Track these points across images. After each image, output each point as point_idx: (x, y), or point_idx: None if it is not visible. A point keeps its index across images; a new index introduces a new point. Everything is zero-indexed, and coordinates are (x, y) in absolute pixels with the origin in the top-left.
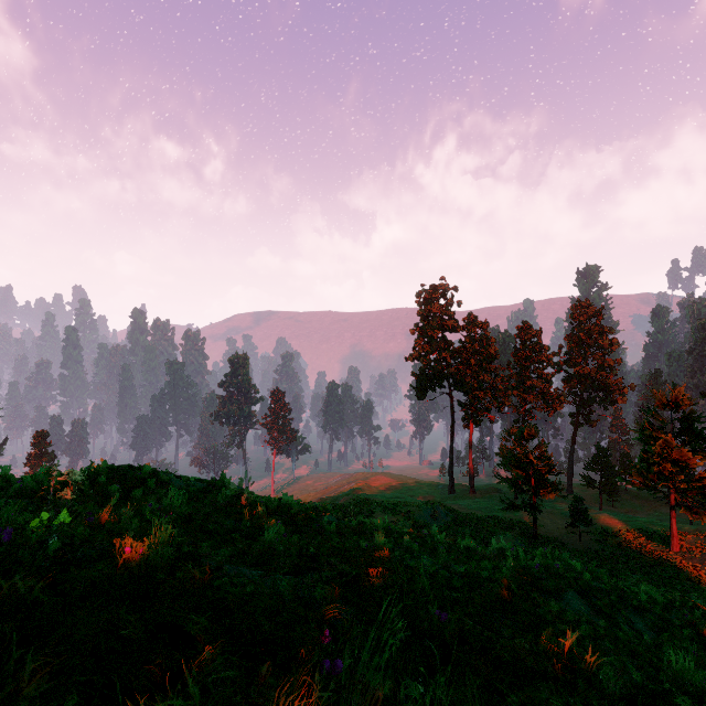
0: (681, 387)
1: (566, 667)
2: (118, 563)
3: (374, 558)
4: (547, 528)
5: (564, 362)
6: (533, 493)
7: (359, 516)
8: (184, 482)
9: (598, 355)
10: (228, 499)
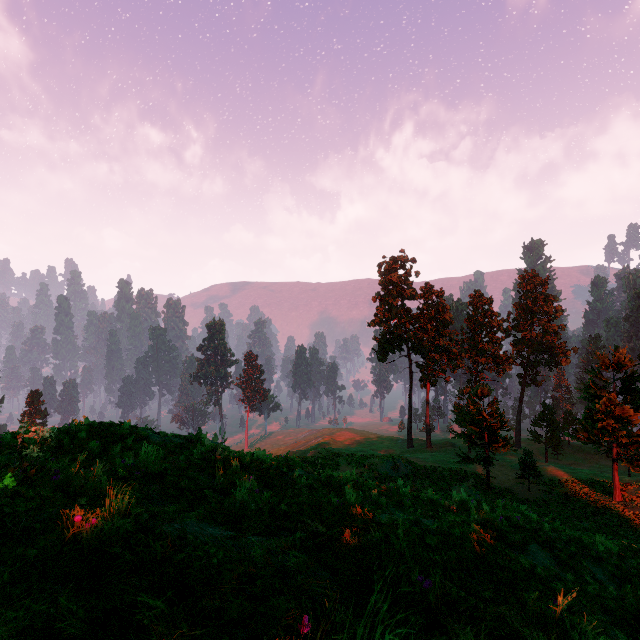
0: (622, 350)
1: (559, 638)
2: (67, 532)
3: (347, 515)
4: (499, 480)
5: (512, 327)
6: (486, 447)
7: (326, 469)
8: (162, 438)
9: (543, 321)
10: (203, 454)
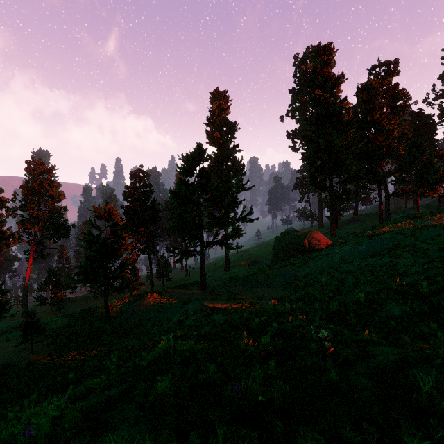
0: (111, 204)
1: None
2: None
3: None
4: None
5: (19, 208)
6: None
7: None
8: None
9: (49, 203)
10: None
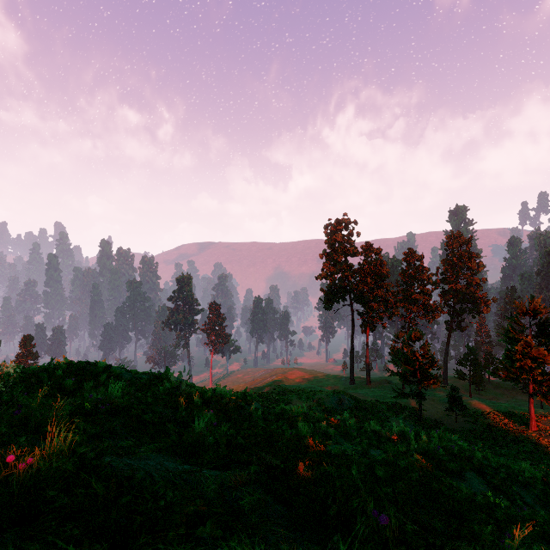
0: (538, 299)
1: None
2: None
3: (299, 446)
4: (429, 412)
5: (440, 280)
6: (419, 384)
7: (279, 403)
8: (133, 375)
9: (467, 275)
10: (169, 389)
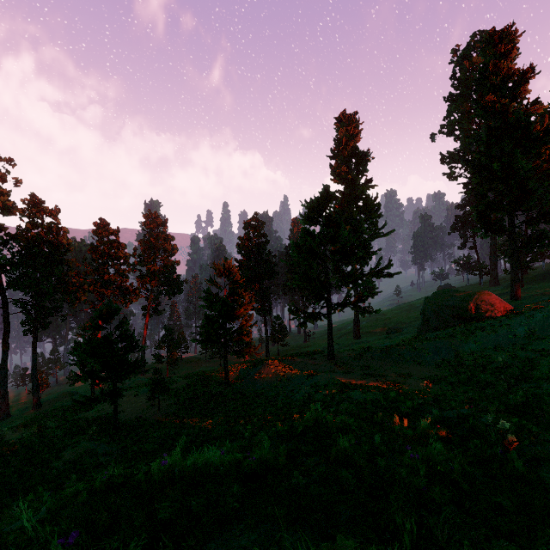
0: (230, 260)
1: None
2: None
3: None
4: (128, 412)
5: (138, 263)
6: (114, 379)
7: None
8: None
9: (164, 257)
10: None
